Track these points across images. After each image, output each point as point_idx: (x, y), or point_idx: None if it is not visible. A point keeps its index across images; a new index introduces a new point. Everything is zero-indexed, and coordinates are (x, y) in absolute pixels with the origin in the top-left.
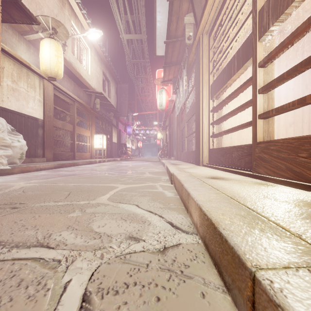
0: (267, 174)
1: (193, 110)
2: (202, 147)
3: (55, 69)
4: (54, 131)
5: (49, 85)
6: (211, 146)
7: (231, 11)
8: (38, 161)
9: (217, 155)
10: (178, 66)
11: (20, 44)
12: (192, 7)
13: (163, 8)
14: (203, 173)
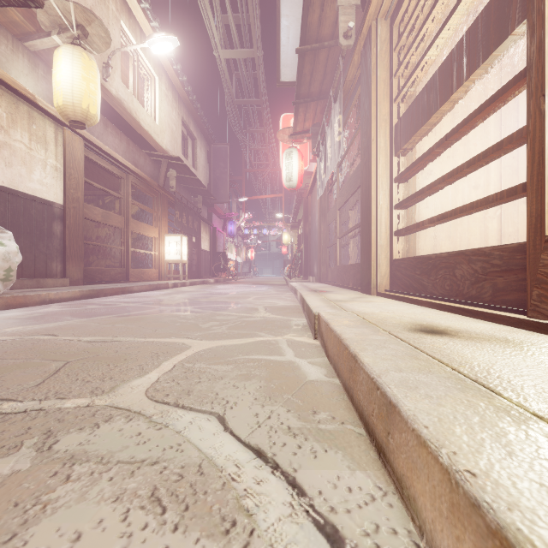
0: None
1: (353, 182)
2: (377, 256)
3: (82, 104)
4: (93, 229)
5: (76, 139)
6: (396, 255)
7: None
8: (51, 285)
9: (413, 272)
10: (322, 102)
11: (15, 58)
12: None
13: None
14: (391, 314)
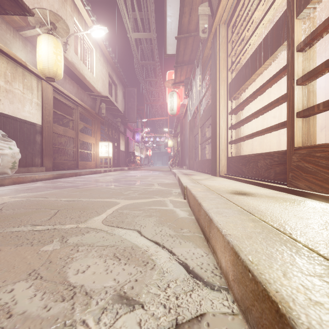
0: (310, 189)
1: (208, 113)
2: (220, 155)
3: (53, 68)
4: (56, 138)
5: (49, 87)
6: (230, 154)
7: None
8: (35, 171)
9: (238, 164)
10: (190, 66)
11: (15, 41)
12: None
13: (174, 1)
14: (223, 186)
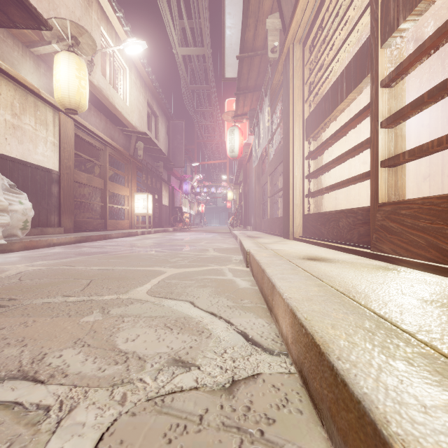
0: (395, 253)
1: (279, 156)
2: (293, 212)
3: (75, 97)
4: (77, 189)
5: (68, 121)
6: (306, 211)
7: (337, 6)
8: (51, 232)
9: (316, 223)
10: (257, 93)
11: (24, 61)
12: (278, 4)
13: (234, 8)
14: (295, 250)
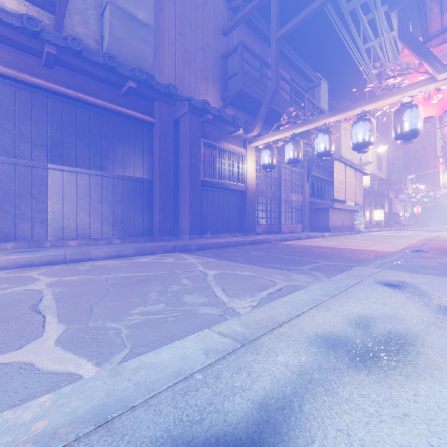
0: None
1: None
2: None
3: (367, 184)
4: None
5: None
6: None
7: None
8: None
9: None
10: None
11: None
12: None
13: None
14: None
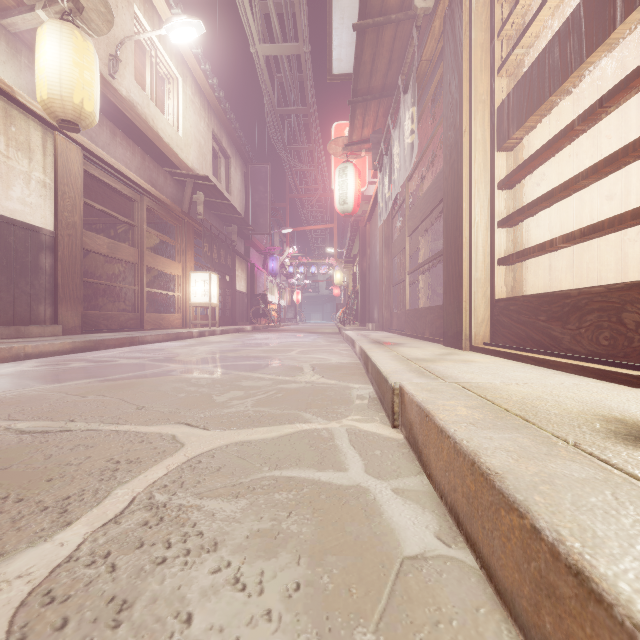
0: None
1: (431, 197)
2: (472, 294)
3: (73, 98)
4: (103, 265)
5: (72, 148)
6: (500, 292)
7: None
8: (37, 334)
9: (533, 317)
10: (385, 101)
11: None
12: None
13: None
14: (528, 389)
